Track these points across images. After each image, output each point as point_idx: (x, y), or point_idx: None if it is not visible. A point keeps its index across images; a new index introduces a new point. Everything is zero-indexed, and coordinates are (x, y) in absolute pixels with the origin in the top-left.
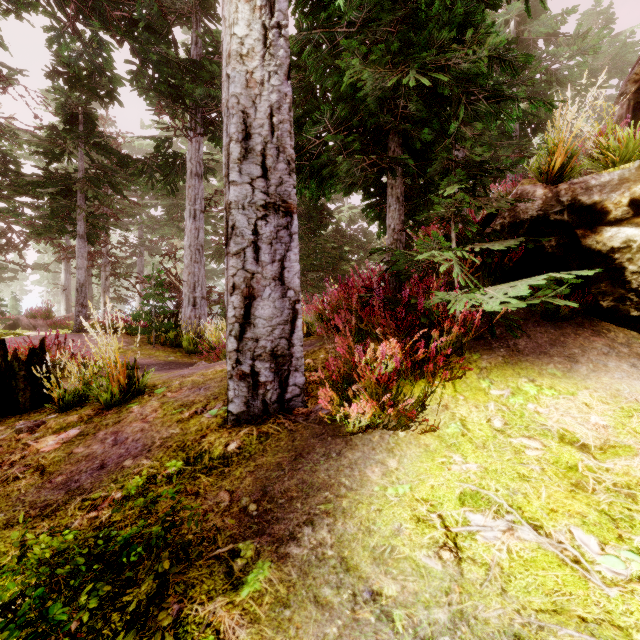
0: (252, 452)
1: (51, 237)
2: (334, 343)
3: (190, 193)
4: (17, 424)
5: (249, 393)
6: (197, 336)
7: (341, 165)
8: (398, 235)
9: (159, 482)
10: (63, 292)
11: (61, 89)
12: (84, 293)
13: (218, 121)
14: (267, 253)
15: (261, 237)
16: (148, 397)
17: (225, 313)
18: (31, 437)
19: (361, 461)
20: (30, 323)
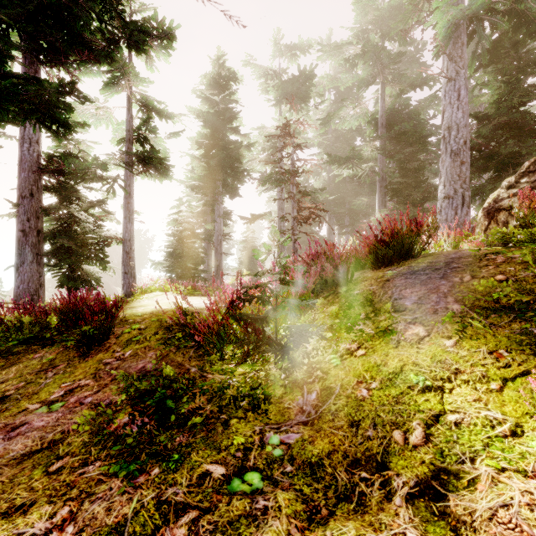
0: None
1: None
2: None
3: None
4: None
5: None
6: None
7: None
8: None
9: None
10: None
11: None
12: None
13: None
14: None
15: None
16: None
17: None
18: None
19: None
20: None
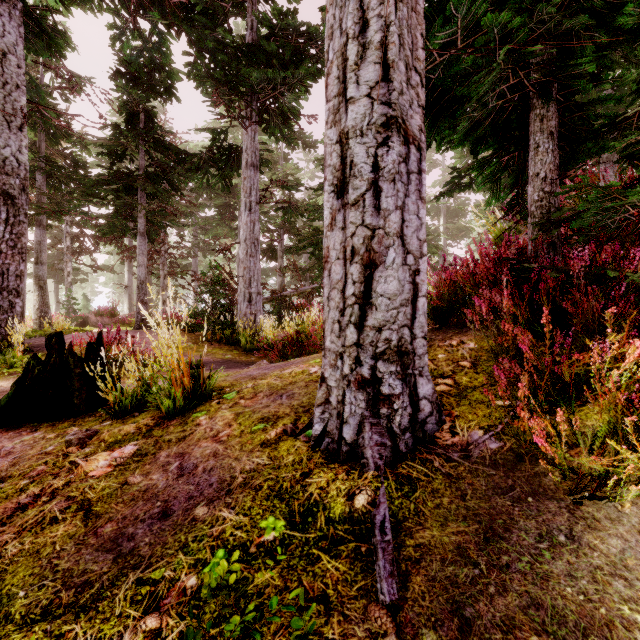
0: (398, 515)
1: (116, 239)
2: (448, 339)
3: (245, 185)
4: (69, 432)
5: (369, 410)
6: (253, 333)
7: (488, 76)
8: (552, 186)
9: (253, 560)
10: (126, 292)
11: (123, 86)
12: (144, 290)
13: (274, 107)
14: (395, 199)
15: (387, 175)
16: (217, 405)
17: (277, 311)
18: (80, 453)
19: (634, 562)
20: (97, 321)
